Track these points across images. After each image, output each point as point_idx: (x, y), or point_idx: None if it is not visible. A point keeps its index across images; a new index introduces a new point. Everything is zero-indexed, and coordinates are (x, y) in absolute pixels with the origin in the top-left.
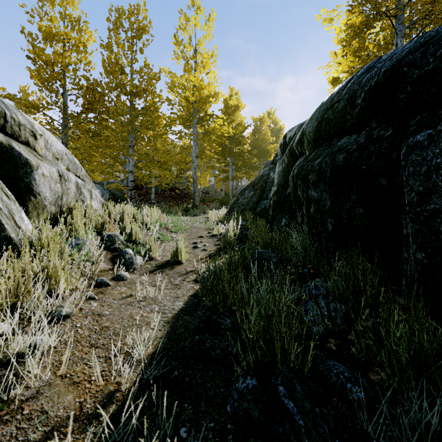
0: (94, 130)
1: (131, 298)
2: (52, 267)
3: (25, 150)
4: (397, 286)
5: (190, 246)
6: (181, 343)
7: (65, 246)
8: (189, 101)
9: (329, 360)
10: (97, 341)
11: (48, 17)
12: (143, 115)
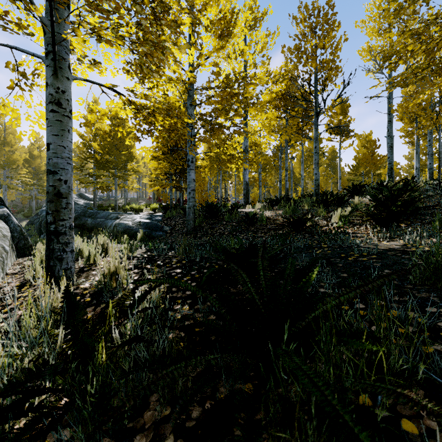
0: None
1: None
2: None
3: None
4: None
5: None
6: None
7: None
8: None
9: None
10: None
11: None
12: None
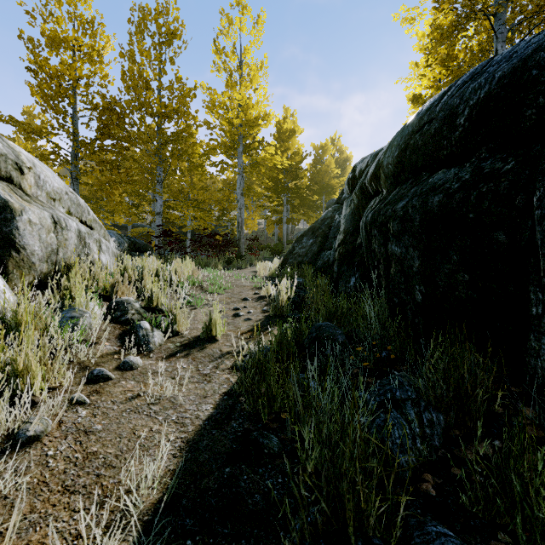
0: (112, 161)
1: (139, 398)
2: (23, 358)
3: (6, 189)
4: (519, 387)
5: (229, 314)
6: (203, 481)
7: (53, 322)
8: (233, 124)
9: (428, 519)
10: (76, 480)
11: (54, 19)
12: (173, 142)
